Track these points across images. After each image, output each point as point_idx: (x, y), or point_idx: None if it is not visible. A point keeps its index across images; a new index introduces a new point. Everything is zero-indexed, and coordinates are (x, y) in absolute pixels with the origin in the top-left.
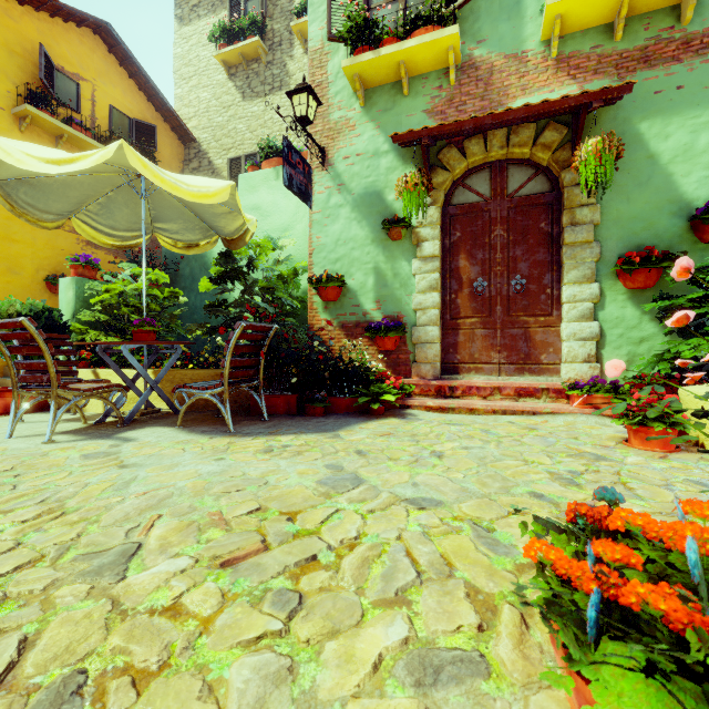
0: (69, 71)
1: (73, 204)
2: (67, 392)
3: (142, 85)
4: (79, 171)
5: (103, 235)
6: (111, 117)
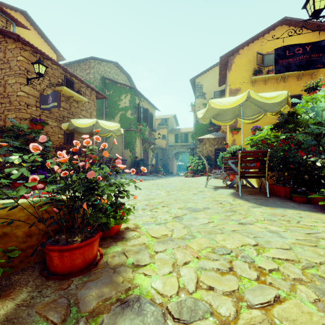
0: (270, 51)
1: (232, 115)
2: (210, 174)
3: (307, 27)
4: None
5: (246, 120)
6: None
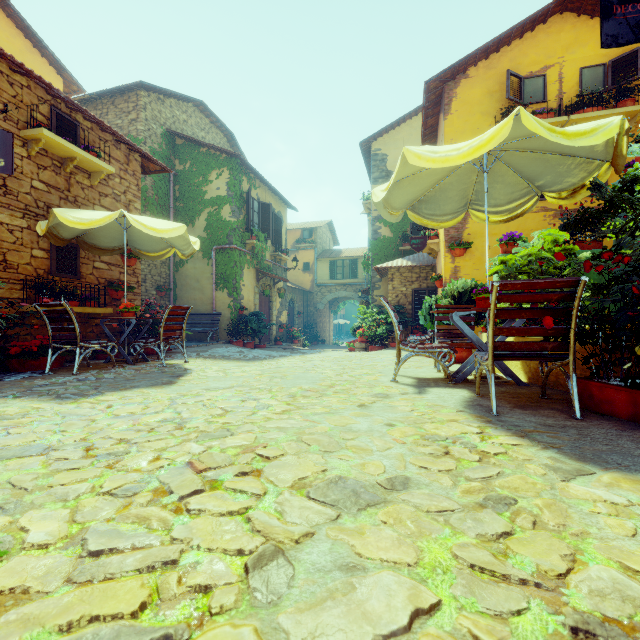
0: (536, 71)
1: (459, 201)
2: (405, 348)
3: None
4: (440, 177)
5: (492, 215)
6: (579, 81)
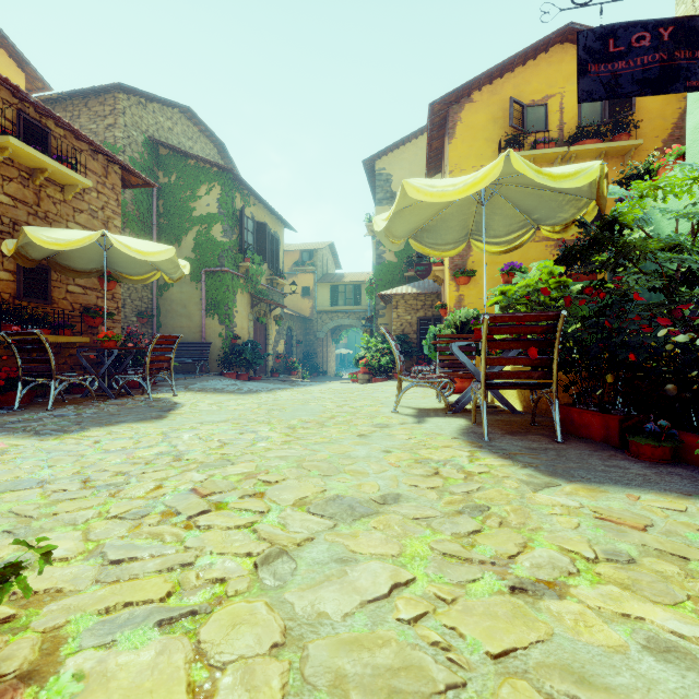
0: (538, 100)
1: (460, 231)
2: (406, 379)
3: None
4: (440, 207)
5: (492, 246)
6: (579, 113)
